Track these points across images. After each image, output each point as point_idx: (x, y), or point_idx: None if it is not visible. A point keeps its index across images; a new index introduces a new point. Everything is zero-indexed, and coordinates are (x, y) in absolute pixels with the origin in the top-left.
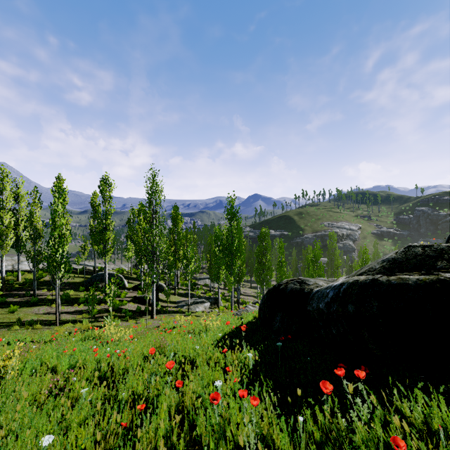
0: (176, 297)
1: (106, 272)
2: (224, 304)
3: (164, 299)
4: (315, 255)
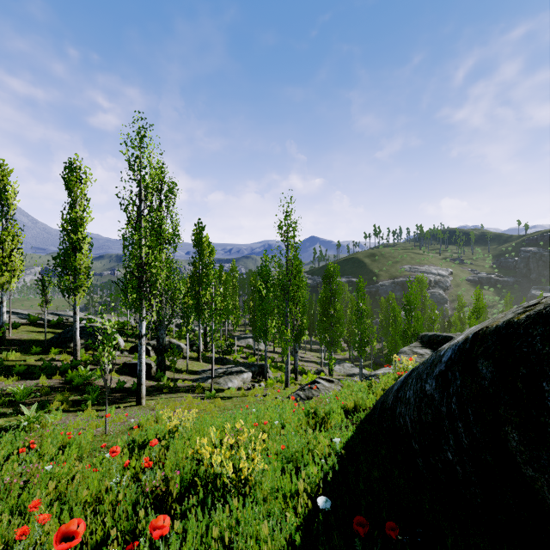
0: (199, 364)
1: (76, 322)
2: (274, 374)
3: (178, 368)
4: (409, 301)
